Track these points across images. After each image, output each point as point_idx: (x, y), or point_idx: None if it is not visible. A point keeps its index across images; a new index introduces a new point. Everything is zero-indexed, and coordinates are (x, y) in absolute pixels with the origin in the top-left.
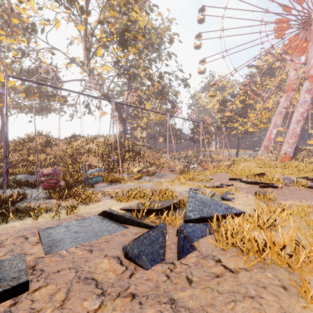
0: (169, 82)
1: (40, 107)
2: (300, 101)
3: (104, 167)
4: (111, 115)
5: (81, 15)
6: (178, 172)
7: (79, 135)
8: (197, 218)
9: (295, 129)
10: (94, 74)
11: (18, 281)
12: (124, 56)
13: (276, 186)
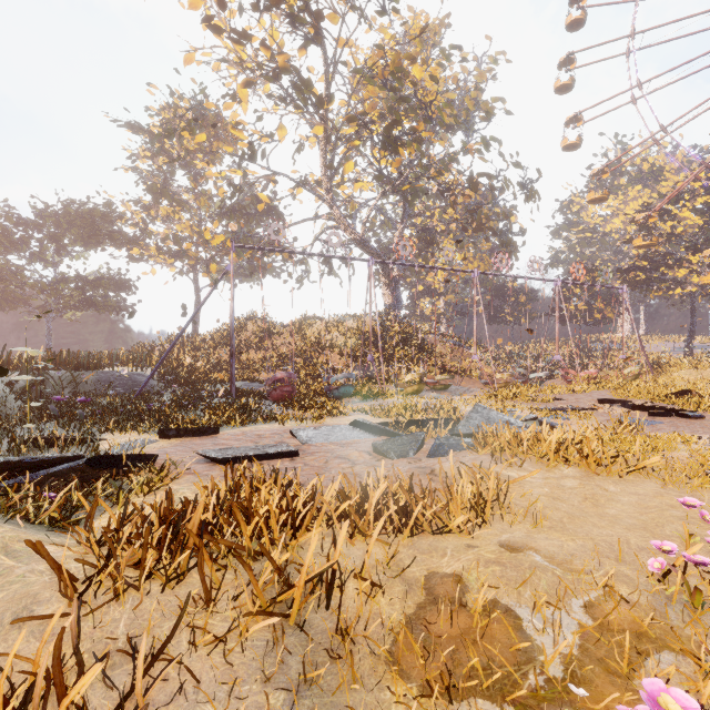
0: (492, 191)
1: (250, 267)
2: None
3: (356, 373)
4: (367, 284)
5: (318, 110)
6: (496, 386)
7: (314, 317)
8: (470, 433)
9: None
10: (338, 200)
11: (292, 450)
12: (393, 165)
13: (688, 414)
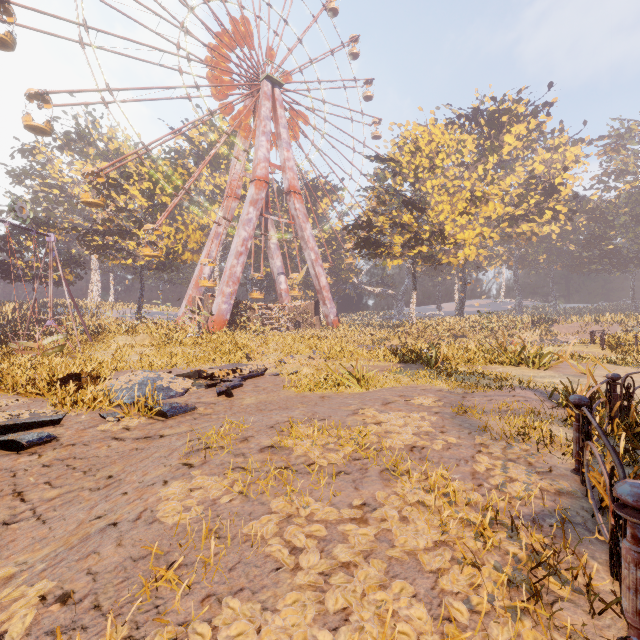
0: None
1: None
2: (242, 218)
3: None
4: None
5: None
6: None
7: None
8: None
9: (235, 269)
10: None
11: None
12: None
13: (23, 440)
